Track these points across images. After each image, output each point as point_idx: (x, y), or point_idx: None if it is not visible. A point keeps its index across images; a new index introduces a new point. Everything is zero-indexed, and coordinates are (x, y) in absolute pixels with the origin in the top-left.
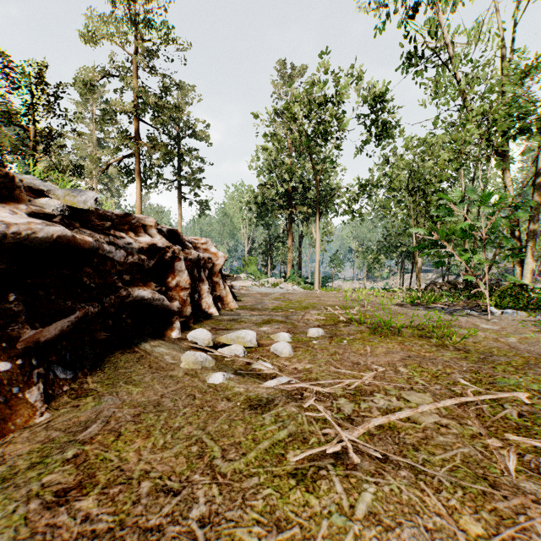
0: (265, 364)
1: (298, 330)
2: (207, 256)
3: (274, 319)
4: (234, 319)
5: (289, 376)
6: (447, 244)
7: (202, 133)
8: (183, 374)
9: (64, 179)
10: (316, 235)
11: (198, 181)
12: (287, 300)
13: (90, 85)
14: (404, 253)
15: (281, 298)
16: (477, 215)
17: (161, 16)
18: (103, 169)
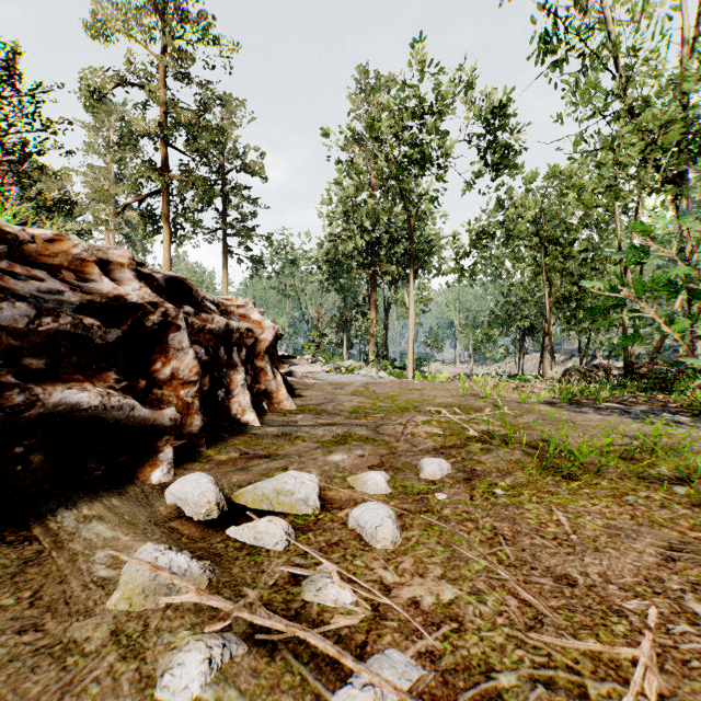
0: (334, 589)
1: (400, 459)
2: (245, 326)
3: (354, 433)
4: (285, 434)
5: (404, 649)
6: (646, 305)
7: (255, 166)
8: (103, 639)
9: (7, 199)
10: (409, 302)
11: (249, 230)
12: (373, 395)
13: (97, 95)
14: (524, 327)
15: (363, 392)
16: (640, 272)
17: (198, 2)
18: (118, 211)
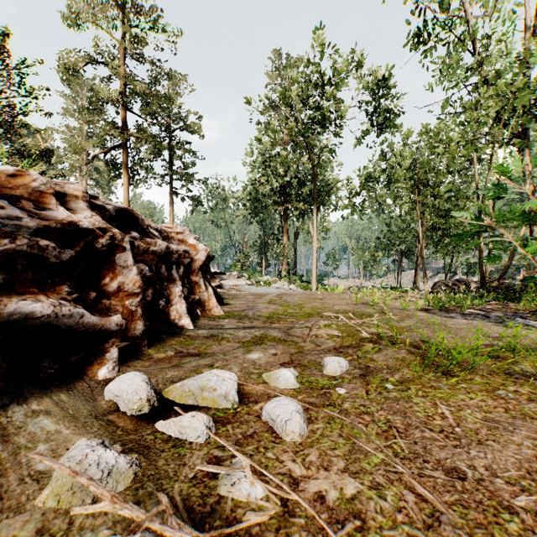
0: (247, 484)
1: (306, 357)
2: (183, 249)
3: (269, 334)
4: (213, 336)
5: None
6: (504, 231)
7: (194, 126)
8: None
9: None
10: (313, 231)
11: (190, 176)
12: (285, 303)
13: (72, 71)
14: (401, 250)
15: (277, 301)
16: (492, 207)
17: None
18: (88, 161)
